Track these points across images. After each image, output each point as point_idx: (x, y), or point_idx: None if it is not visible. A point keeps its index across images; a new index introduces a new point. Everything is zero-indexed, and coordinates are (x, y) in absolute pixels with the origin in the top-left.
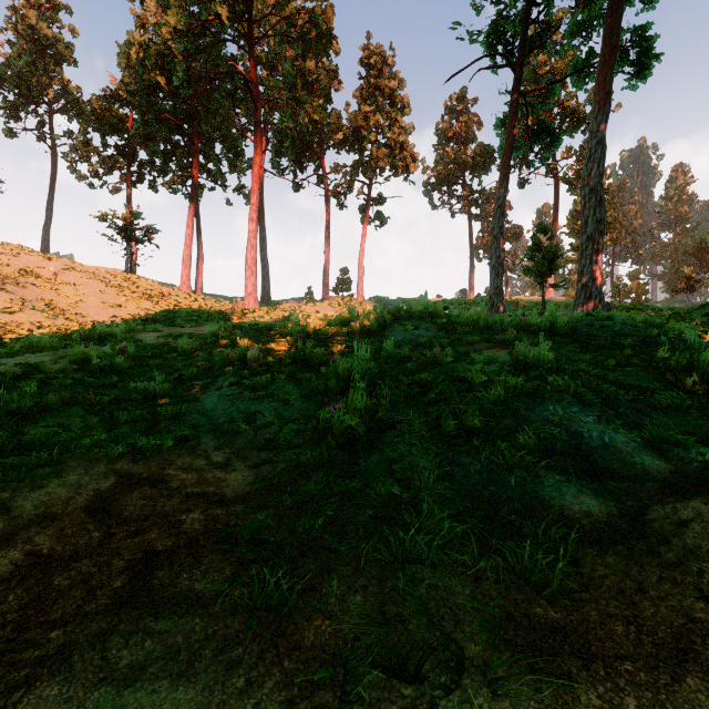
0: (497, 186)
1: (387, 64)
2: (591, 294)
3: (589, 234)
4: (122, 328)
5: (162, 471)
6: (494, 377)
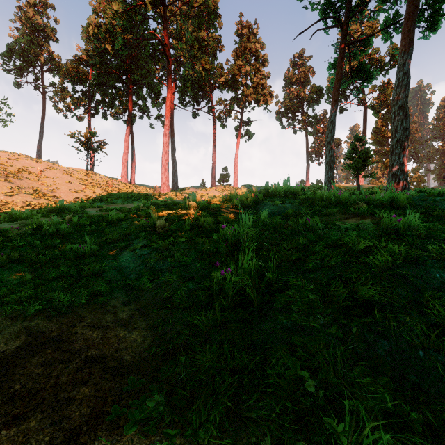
0: (324, 113)
1: (253, 34)
2: (399, 180)
3: (398, 138)
4: (77, 205)
5: (71, 329)
6: (376, 244)
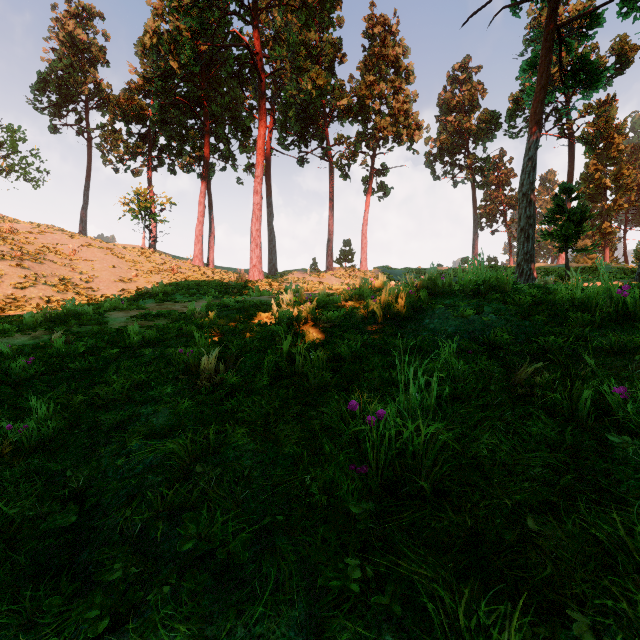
0: (501, 154)
1: (390, 33)
2: None
3: None
4: (107, 305)
5: None
6: None
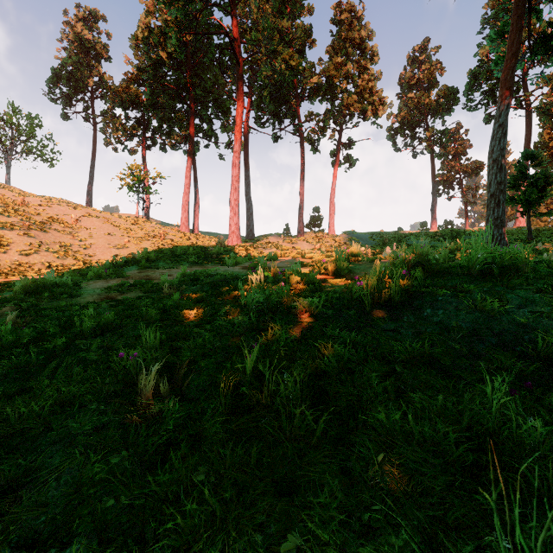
0: (457, 127)
1: (356, 19)
2: None
3: None
4: (91, 273)
5: None
6: None
